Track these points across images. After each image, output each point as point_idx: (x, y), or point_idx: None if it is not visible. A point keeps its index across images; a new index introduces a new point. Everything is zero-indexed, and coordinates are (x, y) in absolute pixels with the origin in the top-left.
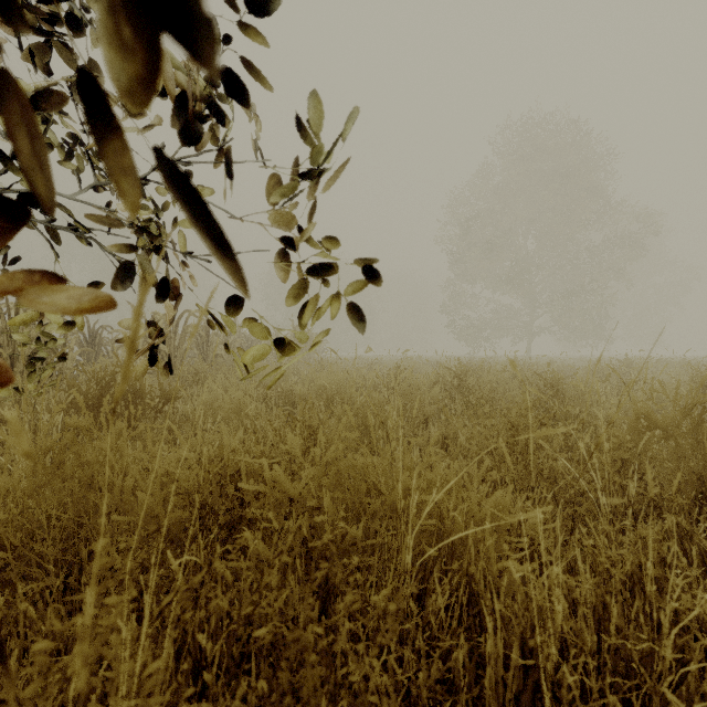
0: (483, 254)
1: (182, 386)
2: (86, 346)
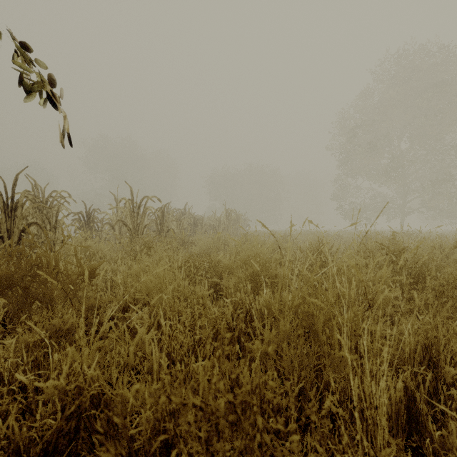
0: (364, 155)
1: (102, 261)
2: (84, 223)
